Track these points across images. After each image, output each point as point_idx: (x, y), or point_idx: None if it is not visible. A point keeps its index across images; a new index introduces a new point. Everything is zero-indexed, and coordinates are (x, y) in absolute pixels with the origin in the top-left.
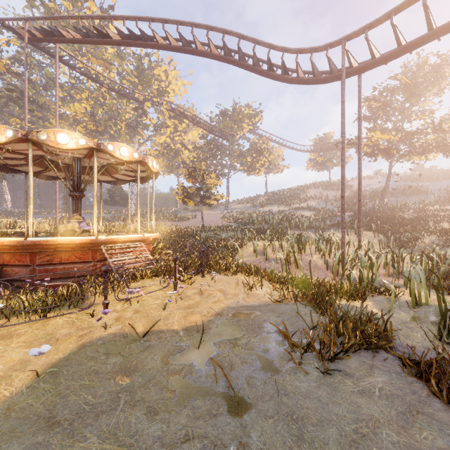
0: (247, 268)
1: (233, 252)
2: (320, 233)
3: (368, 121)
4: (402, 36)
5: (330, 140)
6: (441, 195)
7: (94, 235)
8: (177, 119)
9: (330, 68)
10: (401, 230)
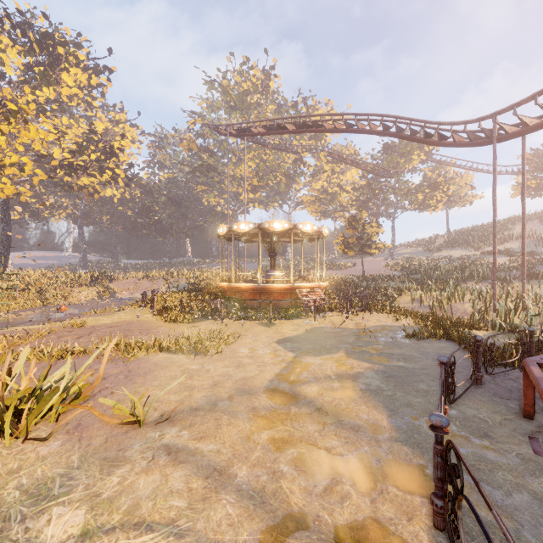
0: (398, 309)
1: (391, 299)
2: (498, 284)
3: None
4: None
5: None
6: None
7: (291, 283)
8: (335, 162)
9: (486, 135)
10: None
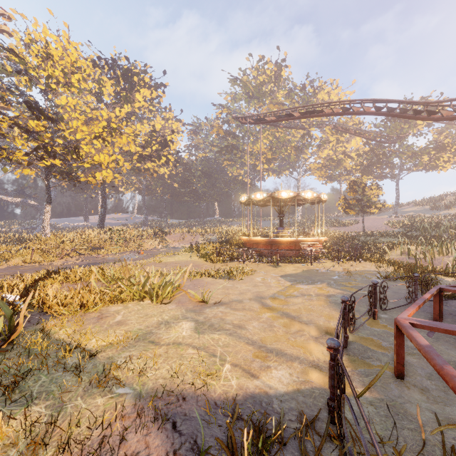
0: (384, 259)
1: (383, 252)
2: None
3: None
4: None
5: None
6: None
7: (295, 237)
8: (339, 133)
9: None
10: None
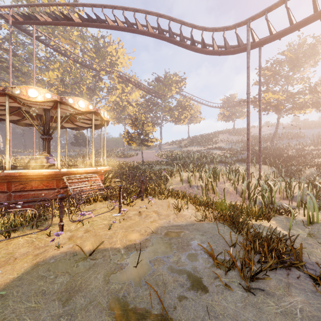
0: (175, 193)
1: (164, 180)
2: (228, 166)
3: (262, 85)
4: (293, 17)
5: (234, 99)
6: (315, 139)
7: (58, 168)
8: (124, 84)
9: (238, 42)
10: (288, 164)
